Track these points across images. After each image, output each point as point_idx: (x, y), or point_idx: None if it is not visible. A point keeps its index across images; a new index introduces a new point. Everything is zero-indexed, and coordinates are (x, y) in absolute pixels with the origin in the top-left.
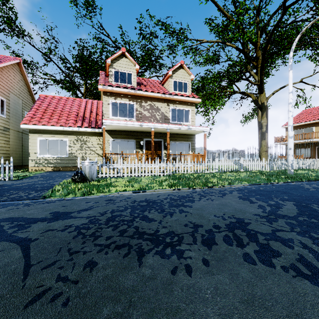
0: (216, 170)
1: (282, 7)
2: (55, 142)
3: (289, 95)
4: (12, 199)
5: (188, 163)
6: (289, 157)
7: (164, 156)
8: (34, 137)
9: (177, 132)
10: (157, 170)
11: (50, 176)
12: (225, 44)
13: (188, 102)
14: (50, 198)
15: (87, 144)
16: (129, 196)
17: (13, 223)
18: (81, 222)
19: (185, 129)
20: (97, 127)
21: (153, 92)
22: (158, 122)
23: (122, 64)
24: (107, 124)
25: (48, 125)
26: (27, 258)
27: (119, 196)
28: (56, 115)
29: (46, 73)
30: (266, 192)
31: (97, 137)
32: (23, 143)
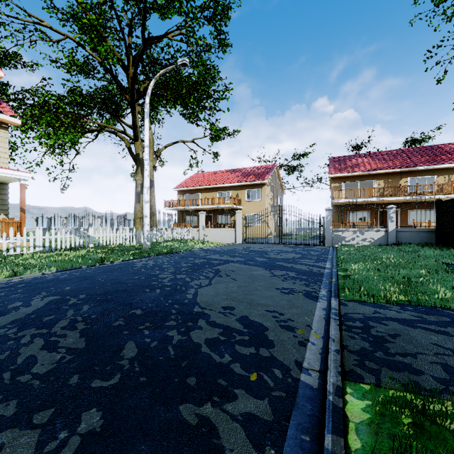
0: (38, 248)
1: (142, 36)
2: None
3: (146, 149)
4: None
5: None
6: (145, 226)
7: None
8: None
9: None
10: None
11: None
12: (84, 48)
13: None
14: None
15: None
16: None
17: None
18: None
19: None
20: None
21: None
22: None
23: None
24: None
25: None
26: None
27: None
28: None
29: None
30: (57, 282)
31: None
32: None
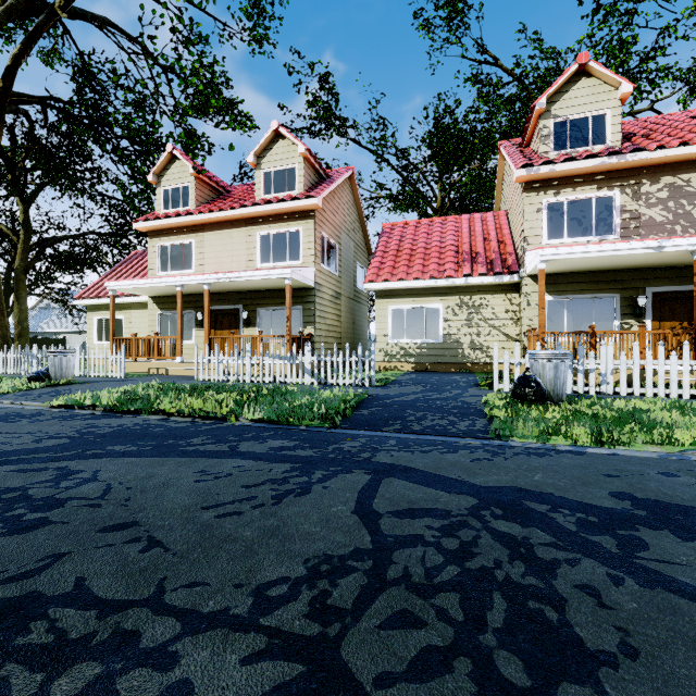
0: None
1: None
2: (417, 313)
3: None
4: (434, 430)
5: None
6: None
7: None
8: (383, 306)
9: None
10: None
11: (427, 382)
12: None
13: None
14: (511, 439)
15: (483, 313)
16: None
17: (561, 512)
18: None
19: None
20: (508, 271)
21: (687, 145)
22: None
23: (578, 97)
24: (551, 259)
25: (407, 279)
26: None
27: None
28: (418, 257)
29: (381, 184)
30: None
31: (504, 295)
32: (354, 319)
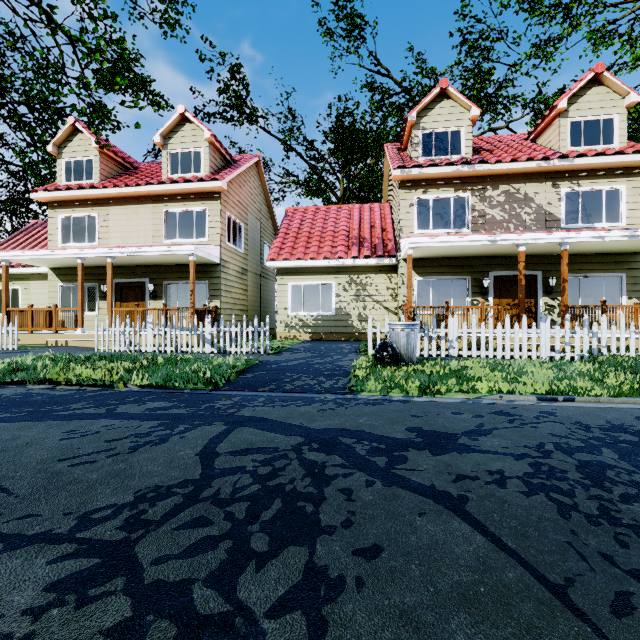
0: None
1: None
2: (313, 289)
3: None
4: (302, 388)
5: (639, 330)
6: None
7: (544, 311)
8: (284, 282)
9: (586, 249)
10: (545, 346)
11: (316, 349)
12: None
13: (616, 170)
14: (361, 393)
15: (368, 289)
16: (539, 407)
17: (362, 443)
18: (516, 468)
19: (619, 240)
20: (388, 255)
21: (517, 162)
22: (526, 231)
23: (440, 114)
24: (417, 247)
25: (304, 259)
26: (515, 556)
27: (510, 404)
28: (315, 240)
29: (288, 171)
30: None
31: (386, 275)
32: (261, 293)
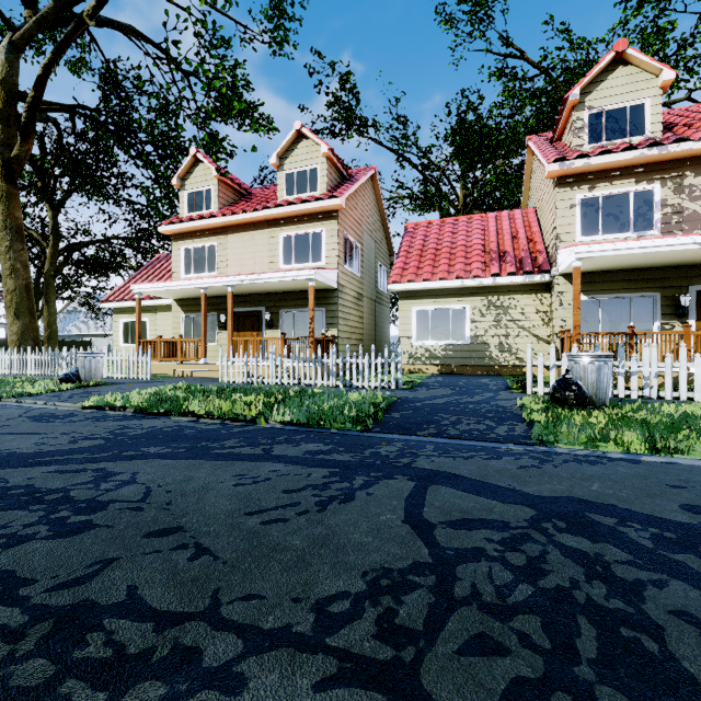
0: None
1: None
2: (442, 314)
3: None
4: (471, 435)
5: None
6: None
7: None
8: (407, 307)
9: None
10: None
11: (455, 384)
12: None
13: None
14: (556, 445)
15: (511, 313)
16: None
17: (631, 526)
18: None
19: None
20: (539, 270)
21: None
22: None
23: (614, 86)
24: (587, 257)
25: (432, 279)
26: None
27: None
28: (443, 257)
29: (402, 183)
30: None
31: (535, 295)
32: (376, 321)
